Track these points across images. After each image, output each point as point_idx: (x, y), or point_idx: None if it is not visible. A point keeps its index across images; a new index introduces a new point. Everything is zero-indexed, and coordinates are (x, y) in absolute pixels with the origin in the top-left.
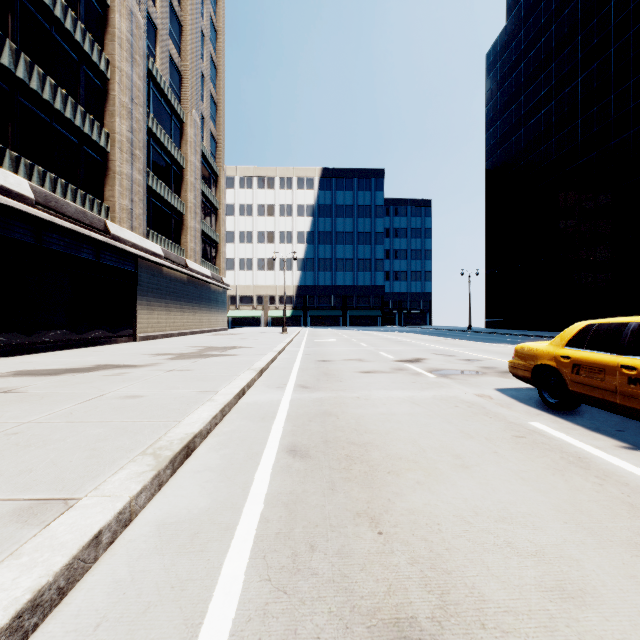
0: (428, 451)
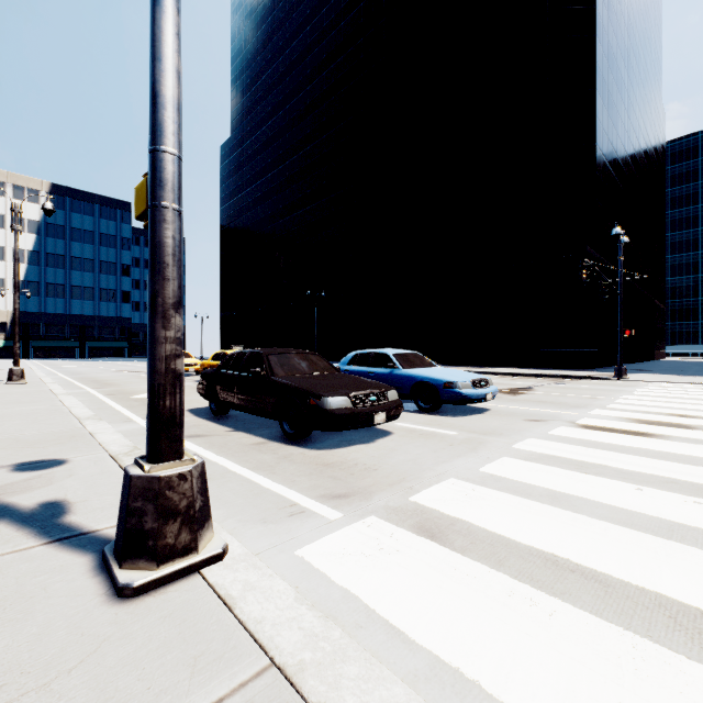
0: (110, 377)
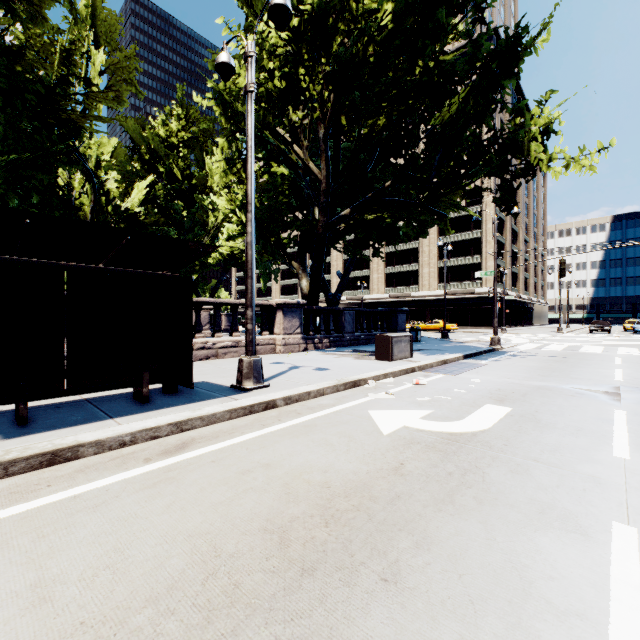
0: None
